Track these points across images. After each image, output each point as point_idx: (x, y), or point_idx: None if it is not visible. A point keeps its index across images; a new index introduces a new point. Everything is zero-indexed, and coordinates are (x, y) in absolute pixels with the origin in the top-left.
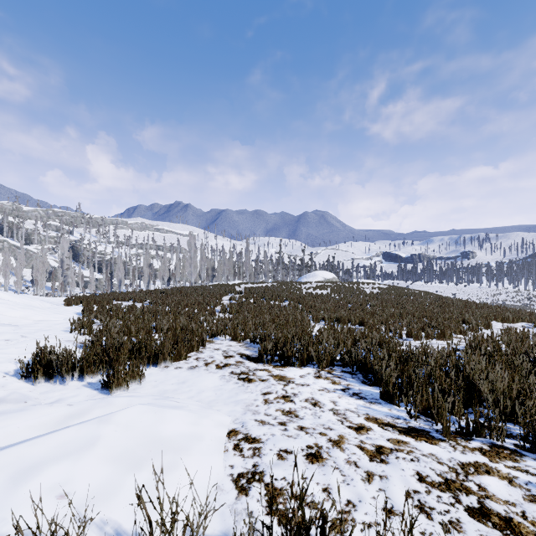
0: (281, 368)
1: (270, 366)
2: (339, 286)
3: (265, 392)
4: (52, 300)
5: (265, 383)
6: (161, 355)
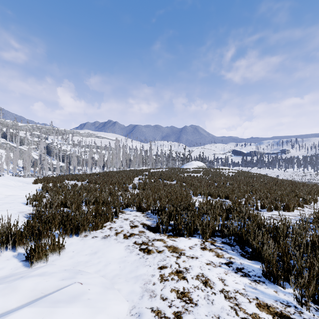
0: (174, 238)
1: (165, 236)
2: (207, 171)
3: (161, 265)
4: (25, 180)
5: (161, 254)
6: (81, 227)
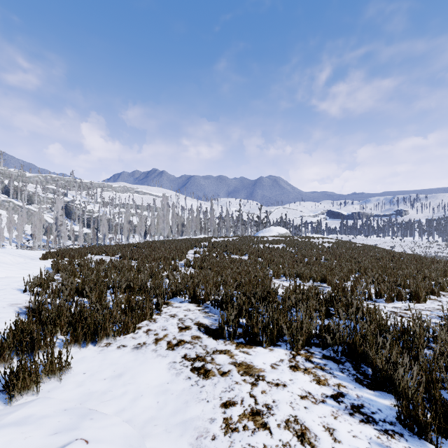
0: (246, 348)
1: (232, 344)
2: (293, 241)
3: (225, 400)
4: (30, 254)
5: (227, 379)
6: (101, 331)
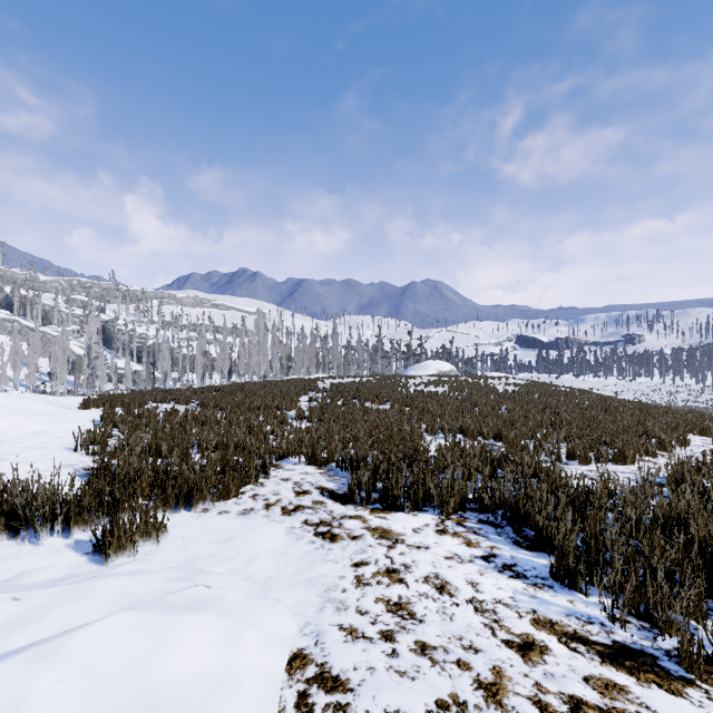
0: (383, 513)
1: (365, 510)
2: (460, 382)
3: (357, 561)
4: (63, 401)
5: (358, 542)
6: (197, 492)
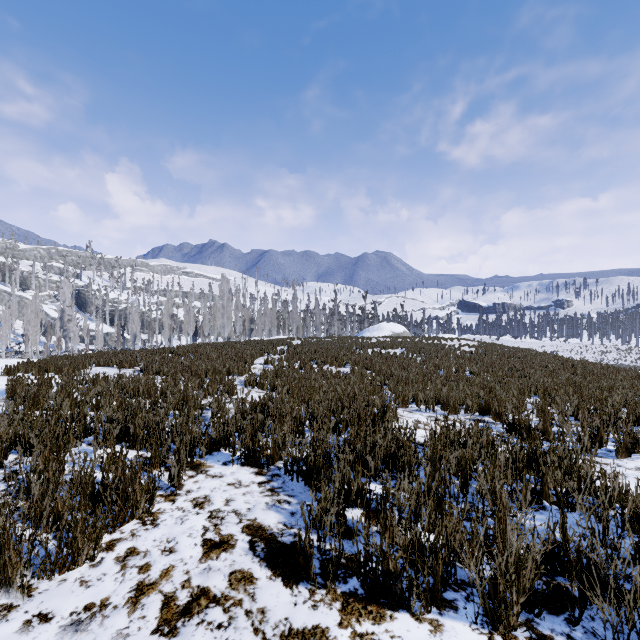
0: (369, 619)
1: (331, 604)
2: (416, 343)
3: None
4: None
5: None
6: None
